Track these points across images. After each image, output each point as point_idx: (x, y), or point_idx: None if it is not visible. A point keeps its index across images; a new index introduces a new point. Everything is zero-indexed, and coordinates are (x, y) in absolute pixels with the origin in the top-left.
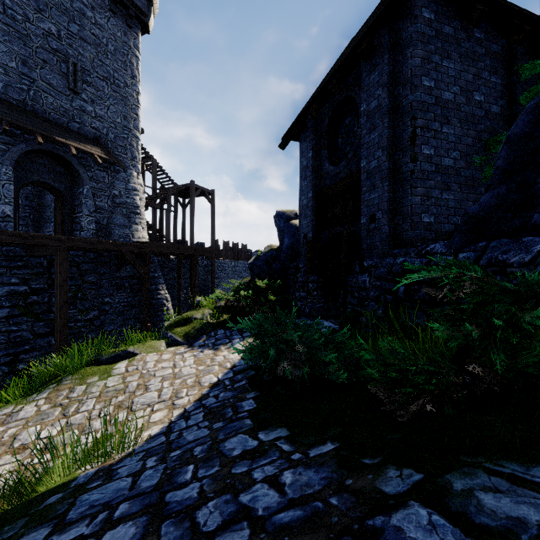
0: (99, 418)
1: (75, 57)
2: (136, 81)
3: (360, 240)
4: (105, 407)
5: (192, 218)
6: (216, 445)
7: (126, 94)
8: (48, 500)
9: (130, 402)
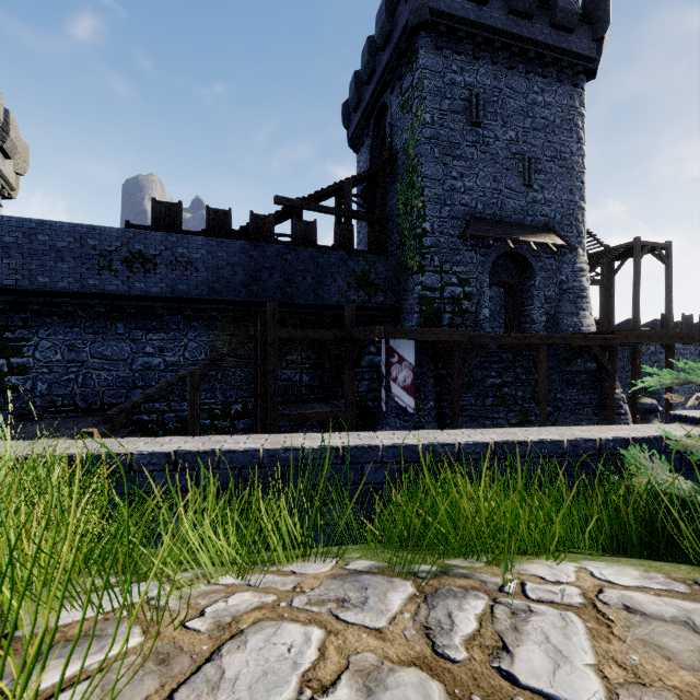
0: None
1: (528, 151)
2: (581, 144)
3: None
4: None
5: (637, 290)
6: None
7: (572, 164)
8: None
9: None
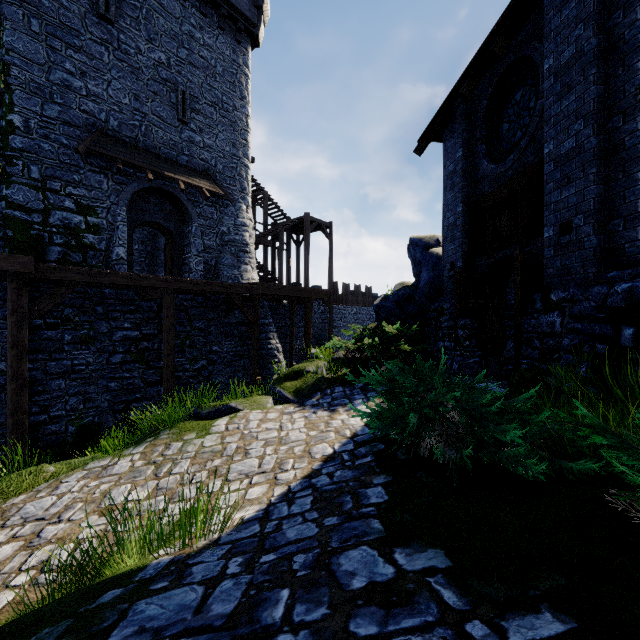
0: (190, 485)
1: (184, 85)
2: (245, 102)
3: (541, 263)
4: (199, 472)
5: (307, 257)
6: (326, 557)
7: (235, 119)
8: (104, 596)
9: (226, 469)
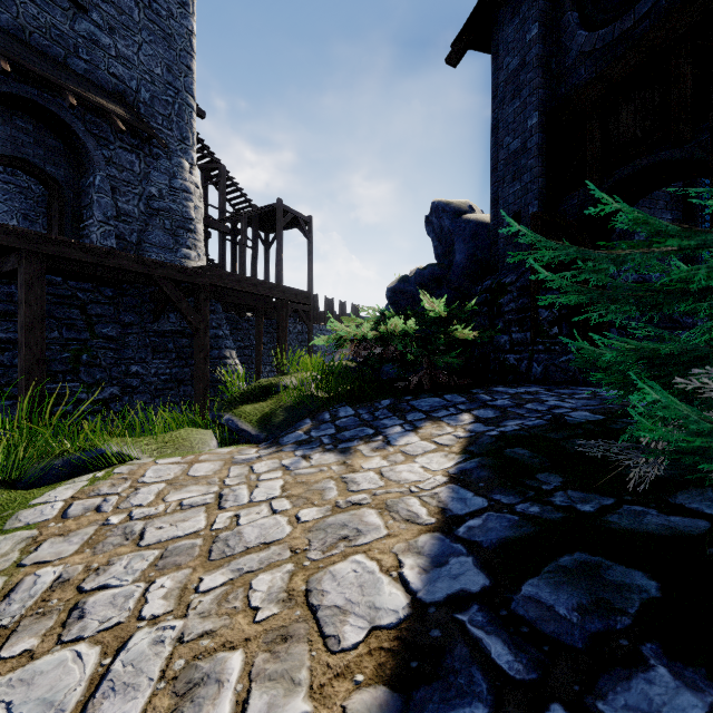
0: None
1: None
2: (188, 12)
3: None
4: None
5: (280, 257)
6: None
7: (172, 31)
8: None
9: None
